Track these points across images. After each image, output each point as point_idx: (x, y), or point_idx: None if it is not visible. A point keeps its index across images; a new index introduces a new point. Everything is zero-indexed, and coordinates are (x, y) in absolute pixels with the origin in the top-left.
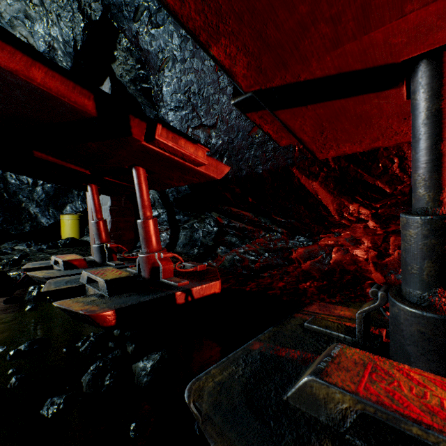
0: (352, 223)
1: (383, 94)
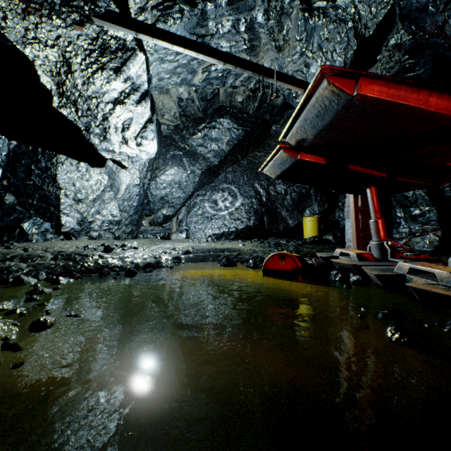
0: None
1: None
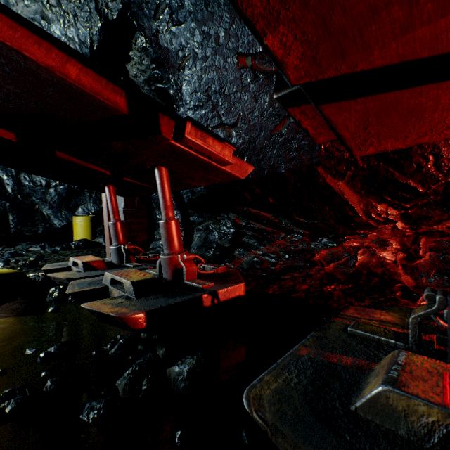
0: (379, 224)
1: (445, 84)
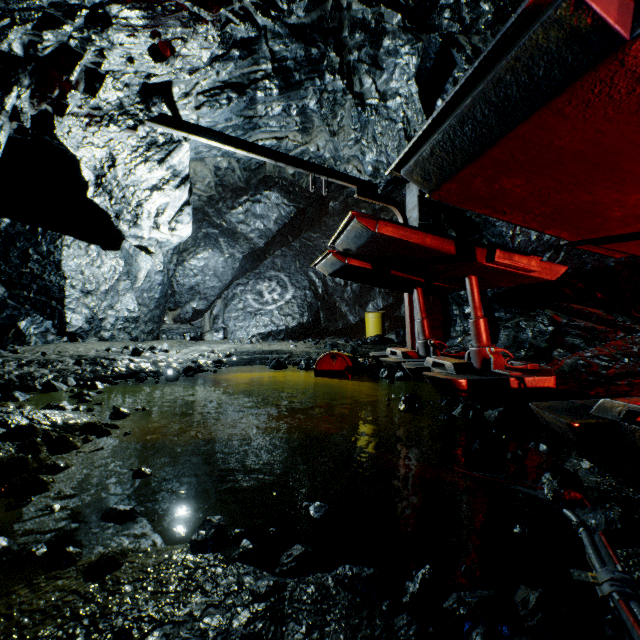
0: None
1: None
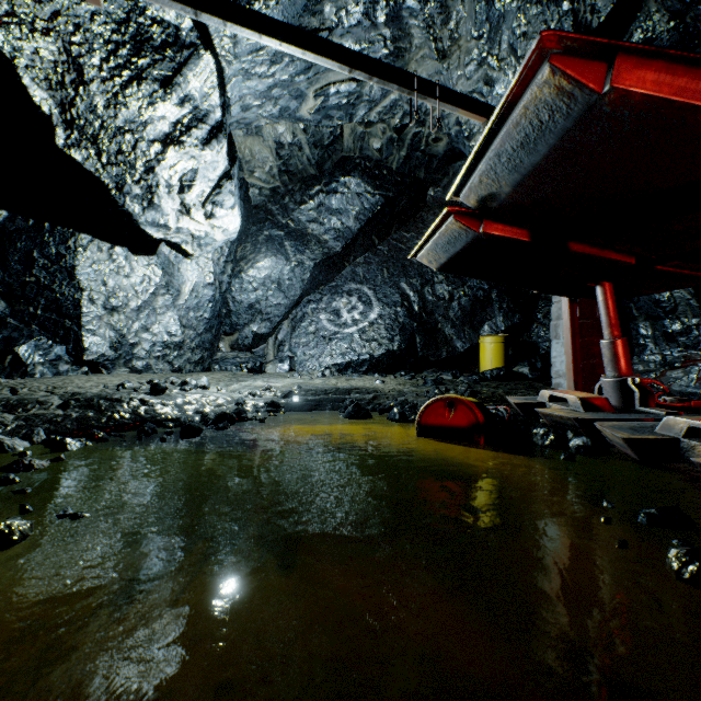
0: None
1: None
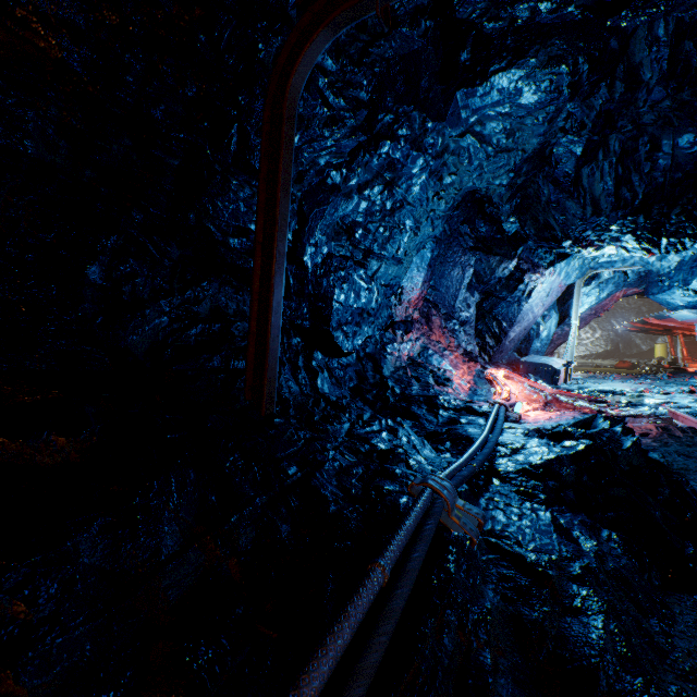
0: None
1: None
